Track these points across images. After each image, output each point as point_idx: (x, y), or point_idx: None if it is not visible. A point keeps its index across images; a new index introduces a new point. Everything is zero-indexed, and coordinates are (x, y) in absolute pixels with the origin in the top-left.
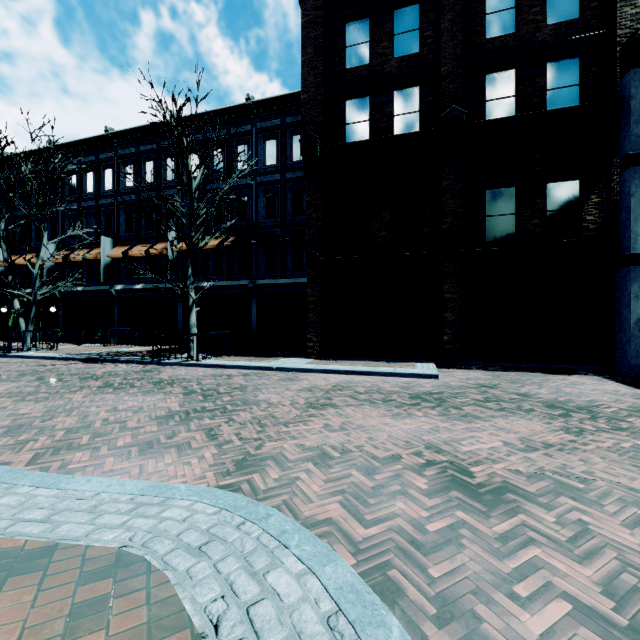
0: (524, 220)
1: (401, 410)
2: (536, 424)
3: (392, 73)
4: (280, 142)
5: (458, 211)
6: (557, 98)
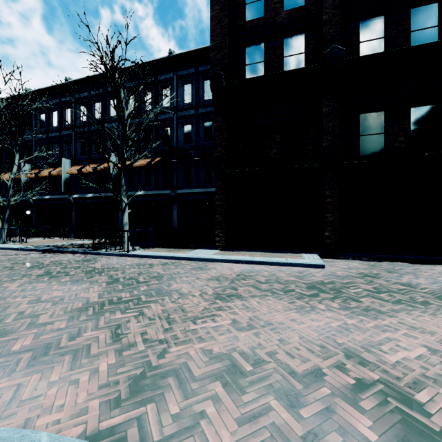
0: (391, 138)
1: (303, 302)
2: None
3: (282, 23)
4: (194, 85)
5: (337, 131)
6: (419, 38)
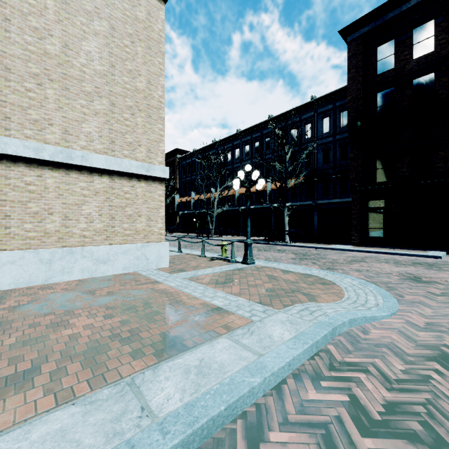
0: None
1: (402, 265)
2: None
3: (411, 69)
4: (332, 118)
5: None
6: None
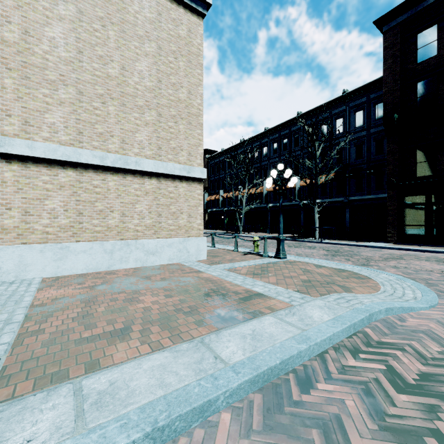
0: None
1: None
2: None
3: None
4: (366, 111)
5: None
6: None
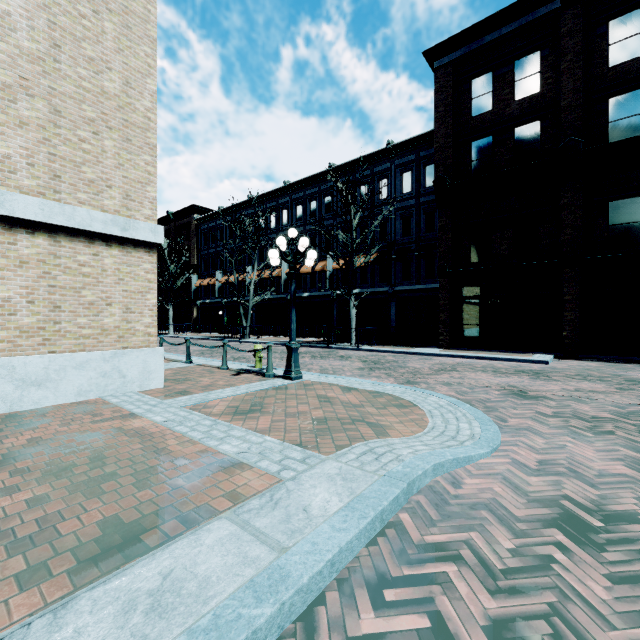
0: None
1: (503, 375)
2: (599, 385)
3: (513, 114)
4: (414, 173)
5: (577, 224)
6: None
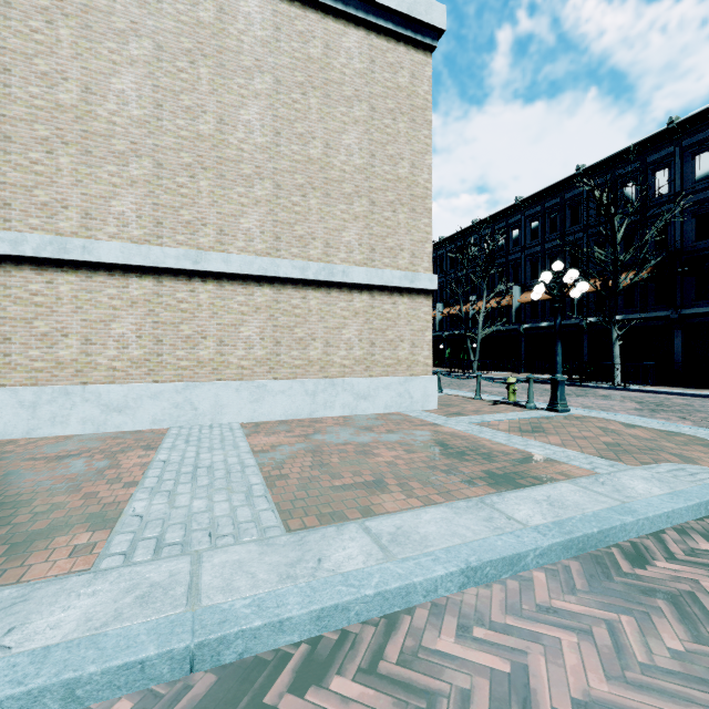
0: None
1: None
2: None
3: None
4: None
5: None
6: None
